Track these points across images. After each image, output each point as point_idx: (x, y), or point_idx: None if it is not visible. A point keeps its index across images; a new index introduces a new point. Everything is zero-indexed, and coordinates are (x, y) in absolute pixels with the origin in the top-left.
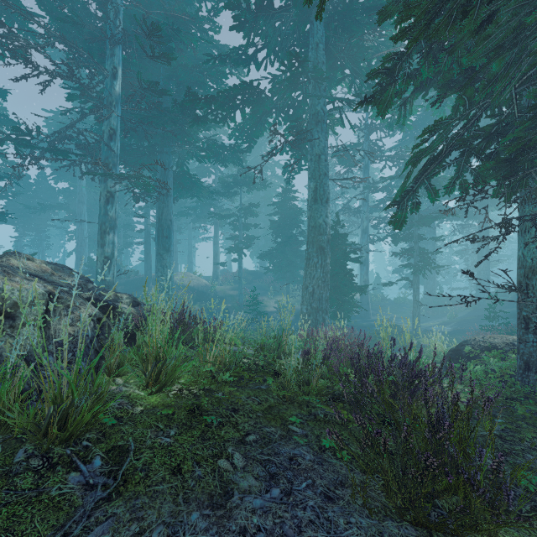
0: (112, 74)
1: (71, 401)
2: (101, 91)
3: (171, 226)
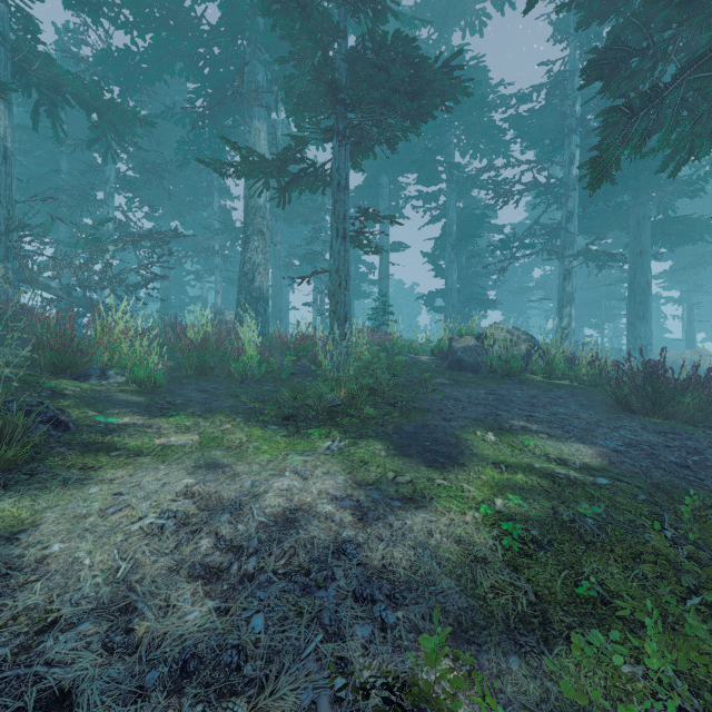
0: (568, 162)
1: (509, 363)
2: (562, 177)
3: (647, 289)
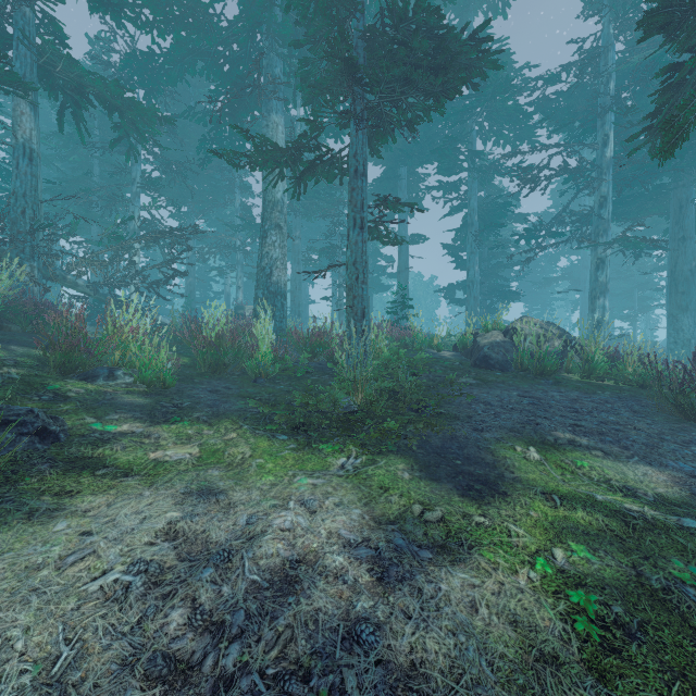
0: (601, 144)
1: (543, 361)
2: (594, 160)
3: (691, 278)
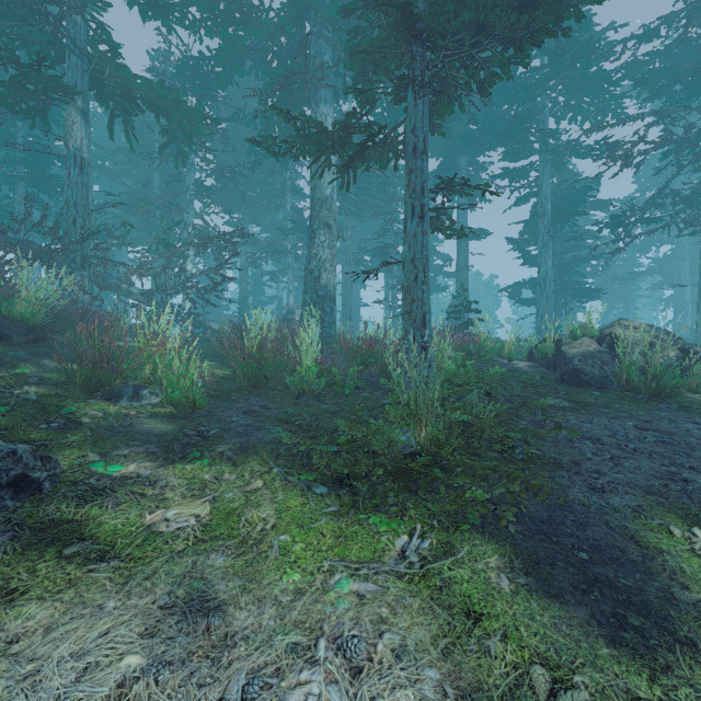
0: None
1: (661, 378)
2: None
3: None
